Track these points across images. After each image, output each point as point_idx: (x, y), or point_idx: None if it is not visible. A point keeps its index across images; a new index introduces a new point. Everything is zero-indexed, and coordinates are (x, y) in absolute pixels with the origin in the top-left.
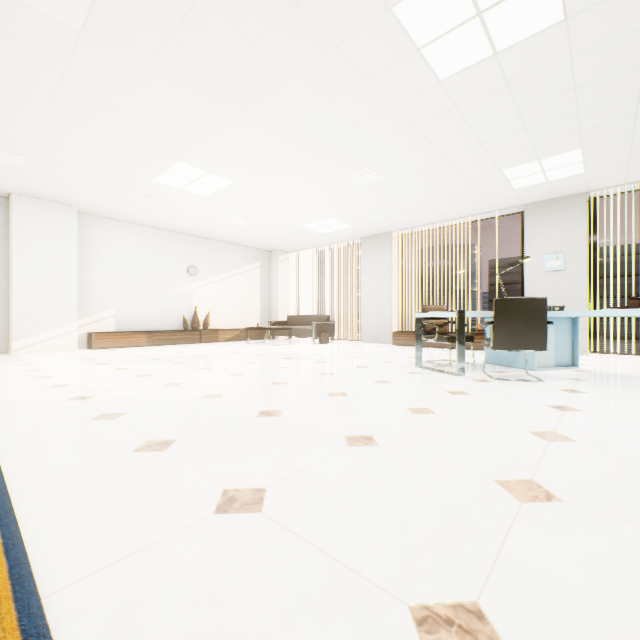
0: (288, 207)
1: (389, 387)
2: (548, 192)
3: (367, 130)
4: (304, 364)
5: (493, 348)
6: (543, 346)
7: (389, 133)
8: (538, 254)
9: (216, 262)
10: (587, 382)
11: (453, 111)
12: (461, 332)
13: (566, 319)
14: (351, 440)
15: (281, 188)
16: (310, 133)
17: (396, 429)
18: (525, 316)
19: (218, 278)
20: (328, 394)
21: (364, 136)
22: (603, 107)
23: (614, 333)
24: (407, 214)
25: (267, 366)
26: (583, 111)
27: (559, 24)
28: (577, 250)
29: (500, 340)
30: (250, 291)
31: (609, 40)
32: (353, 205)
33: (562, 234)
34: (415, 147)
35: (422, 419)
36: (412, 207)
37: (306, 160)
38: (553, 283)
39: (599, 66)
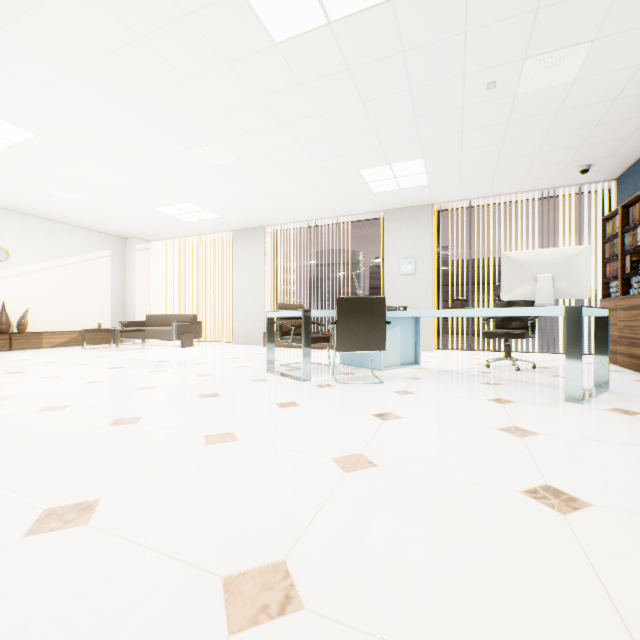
0: (130, 182)
1: (211, 403)
2: (402, 200)
3: (204, 92)
4: (129, 375)
5: (337, 350)
6: (383, 347)
7: (232, 102)
8: (395, 258)
9: (41, 245)
10: (421, 381)
11: (299, 89)
12: (308, 333)
13: (411, 319)
14: (47, 518)
15: (112, 155)
16: (127, 80)
17: (153, 479)
18: (366, 316)
19: (44, 266)
20: (111, 422)
21: (202, 100)
22: (436, 117)
23: (461, 331)
24: (276, 208)
25: (70, 381)
26: (421, 118)
27: (387, 4)
28: (425, 256)
29: (343, 341)
30: (96, 284)
31: (434, 40)
32: (213, 190)
33: (414, 241)
34: (267, 127)
35: (210, 453)
36: (280, 200)
37: (134, 120)
38: (407, 286)
39: (428, 69)
